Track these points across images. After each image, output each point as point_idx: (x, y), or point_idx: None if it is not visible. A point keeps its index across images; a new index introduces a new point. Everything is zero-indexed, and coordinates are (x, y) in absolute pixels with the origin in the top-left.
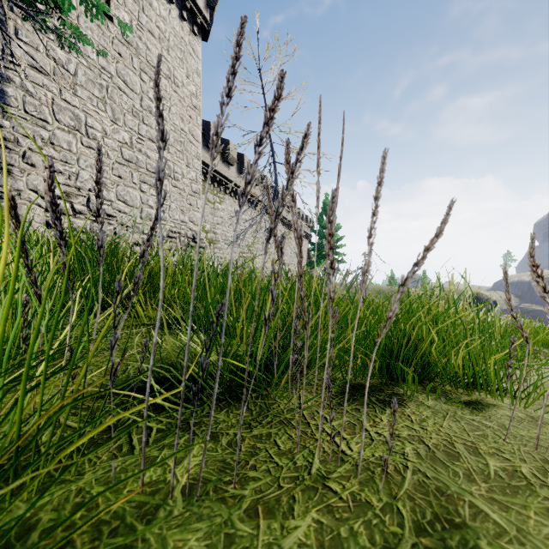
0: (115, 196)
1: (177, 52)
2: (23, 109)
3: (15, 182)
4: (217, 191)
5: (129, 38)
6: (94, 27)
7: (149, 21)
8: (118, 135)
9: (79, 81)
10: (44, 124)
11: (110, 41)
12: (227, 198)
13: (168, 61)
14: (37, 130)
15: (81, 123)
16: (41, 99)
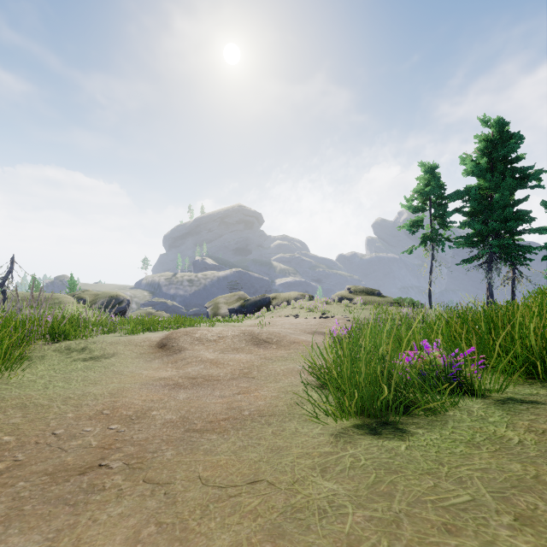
0: None
1: None
2: None
3: None
4: None
5: None
6: None
7: None
8: None
9: None
10: None
11: None
12: None
13: None
14: None
15: None
16: None
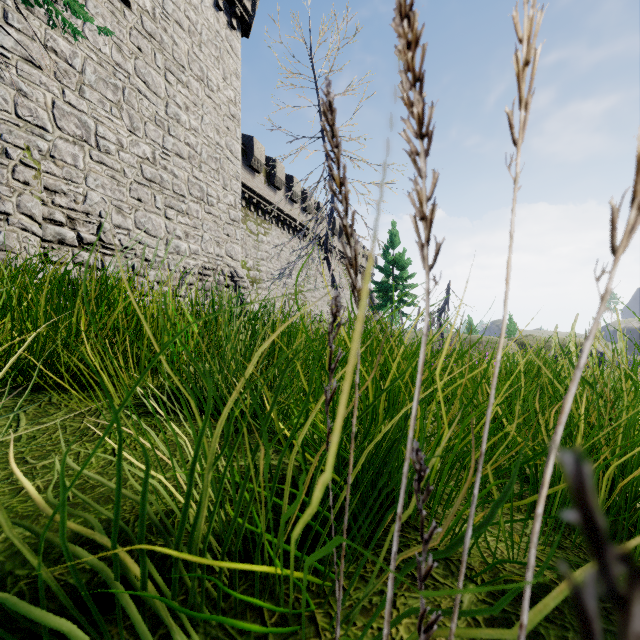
0: (133, 224)
1: (211, 49)
2: (15, 113)
3: (1, 203)
4: (261, 220)
5: (152, 29)
6: (107, 13)
7: (177, 9)
8: (138, 148)
9: (87, 79)
10: (41, 133)
11: (127, 32)
12: (274, 229)
13: (200, 59)
14: (33, 140)
15: (89, 133)
16: (38, 100)
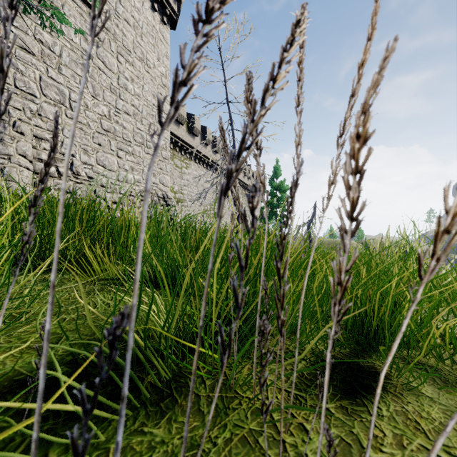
0: (95, 161)
1: (149, 38)
2: (14, 84)
3: (5, 148)
4: (184, 158)
5: (108, 25)
6: (77, 14)
7: (125, 11)
8: (98, 108)
9: (63, 61)
10: (32, 98)
11: None
12: (193, 164)
13: (141, 46)
14: (26, 103)
15: (65, 98)
16: (30, 76)
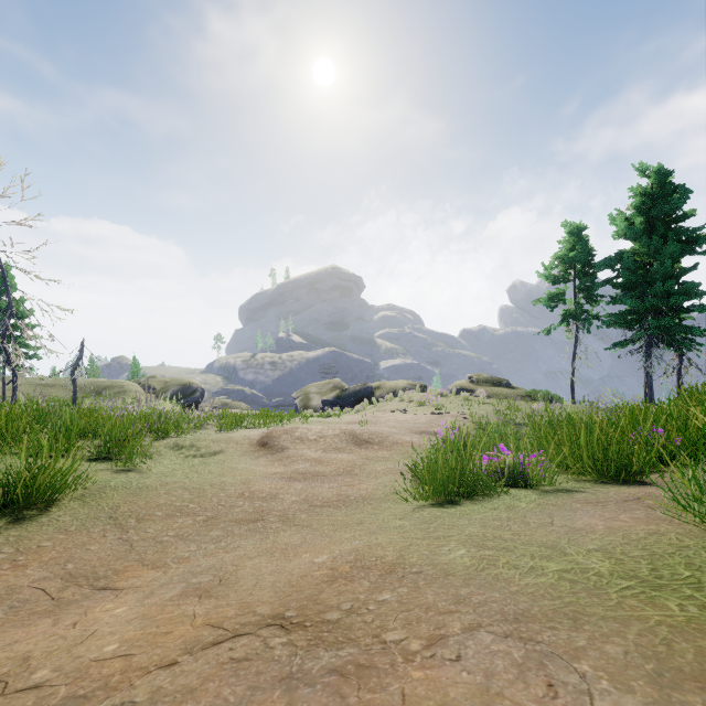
0: None
1: None
2: None
3: None
4: None
5: None
6: None
7: None
8: None
9: None
10: None
11: None
12: None
13: None
14: None
15: None
16: None
